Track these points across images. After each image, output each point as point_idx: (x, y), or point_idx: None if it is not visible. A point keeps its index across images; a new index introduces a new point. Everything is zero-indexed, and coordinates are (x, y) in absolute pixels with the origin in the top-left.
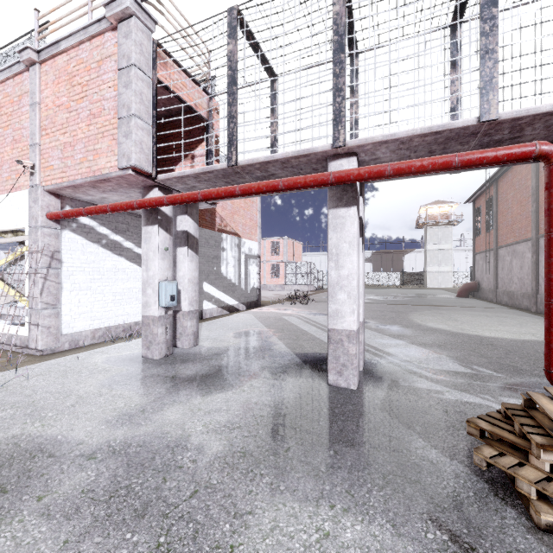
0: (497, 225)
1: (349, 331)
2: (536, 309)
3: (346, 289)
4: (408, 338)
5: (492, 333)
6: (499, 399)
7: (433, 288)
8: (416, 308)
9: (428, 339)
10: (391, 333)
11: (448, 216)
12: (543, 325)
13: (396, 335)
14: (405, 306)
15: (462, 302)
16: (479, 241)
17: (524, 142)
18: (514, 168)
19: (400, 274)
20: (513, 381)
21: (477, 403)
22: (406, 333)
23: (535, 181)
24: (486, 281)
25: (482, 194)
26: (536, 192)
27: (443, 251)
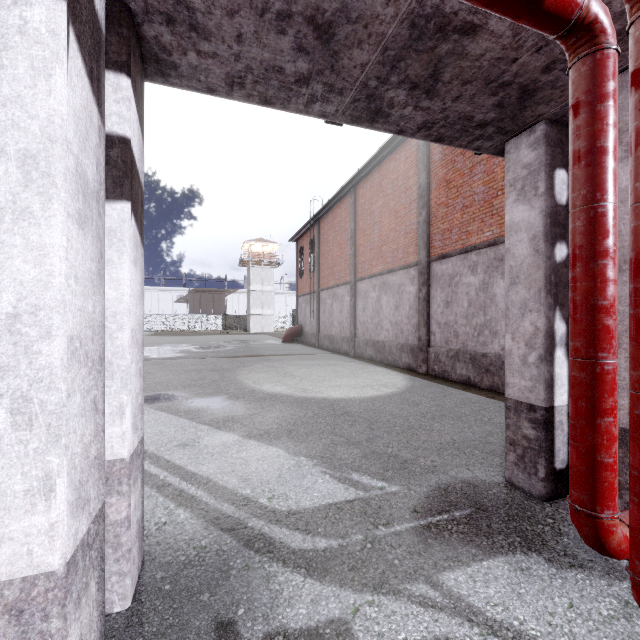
0: (319, 267)
1: (22, 583)
2: (354, 353)
3: (7, 380)
4: (241, 423)
5: (337, 391)
6: (446, 588)
7: (257, 332)
8: (245, 362)
9: (270, 419)
10: (214, 418)
11: (270, 256)
12: (370, 372)
13: (221, 421)
14: (231, 359)
15: (290, 349)
16: (302, 283)
17: (467, 60)
18: (335, 209)
19: (222, 317)
20: (419, 500)
21: (428, 639)
22: (237, 413)
23: (354, 224)
24: (309, 325)
25: (305, 234)
26: (354, 235)
27: (266, 293)
